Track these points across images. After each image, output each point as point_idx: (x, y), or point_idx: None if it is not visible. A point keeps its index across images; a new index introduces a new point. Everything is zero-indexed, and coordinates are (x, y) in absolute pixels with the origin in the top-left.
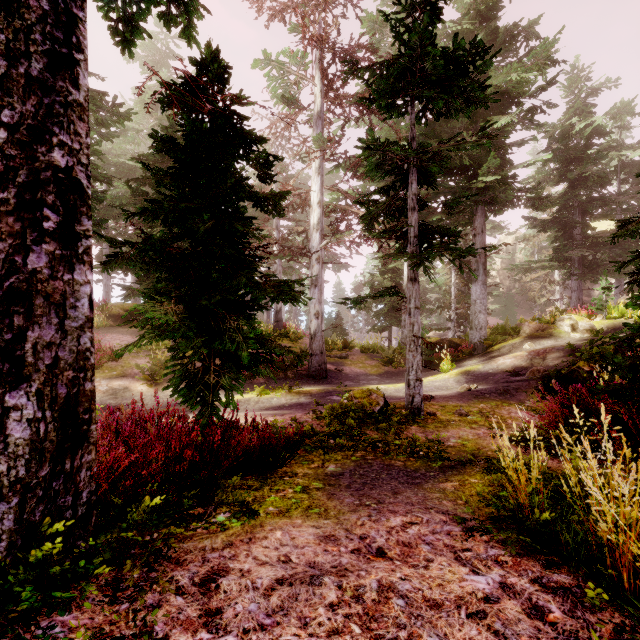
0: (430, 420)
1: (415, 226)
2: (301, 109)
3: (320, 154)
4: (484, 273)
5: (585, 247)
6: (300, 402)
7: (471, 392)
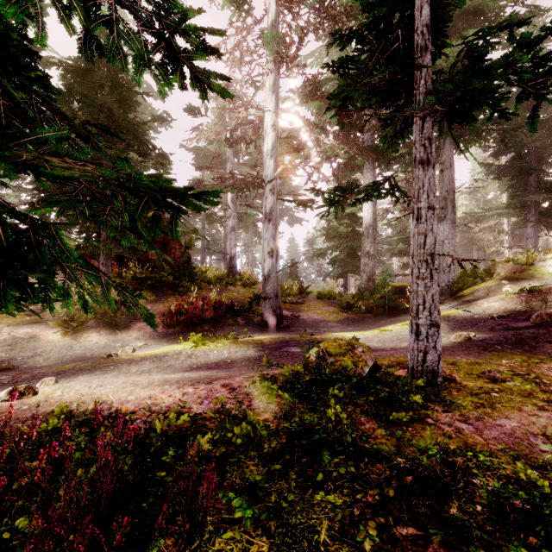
0: (454, 391)
1: (427, 76)
2: (253, 15)
3: (275, 69)
4: (453, 211)
5: (542, 193)
6: (247, 356)
7: (474, 342)
